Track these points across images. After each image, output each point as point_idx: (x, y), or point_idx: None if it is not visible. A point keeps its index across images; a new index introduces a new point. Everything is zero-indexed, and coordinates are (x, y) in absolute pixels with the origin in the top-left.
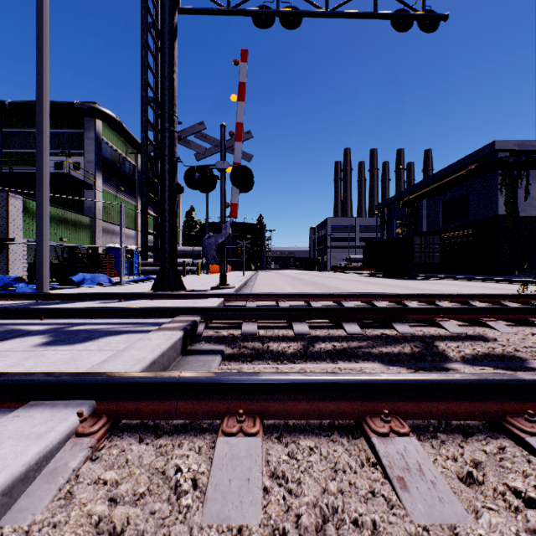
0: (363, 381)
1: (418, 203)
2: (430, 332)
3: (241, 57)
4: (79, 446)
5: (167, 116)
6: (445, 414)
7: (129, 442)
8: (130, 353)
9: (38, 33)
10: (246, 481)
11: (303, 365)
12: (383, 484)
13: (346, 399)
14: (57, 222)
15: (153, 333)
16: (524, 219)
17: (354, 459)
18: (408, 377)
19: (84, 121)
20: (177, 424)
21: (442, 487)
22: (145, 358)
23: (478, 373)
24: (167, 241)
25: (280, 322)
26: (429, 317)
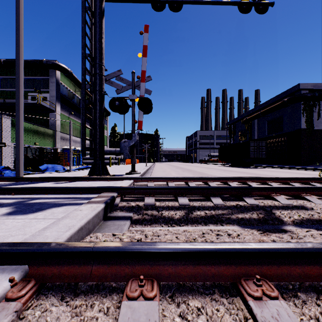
0: (237, 250)
1: (252, 121)
2: (269, 203)
3: (144, 29)
4: (6, 311)
5: (97, 66)
6: (302, 276)
7: (50, 303)
8: (64, 221)
9: (16, 13)
10: None
11: (186, 227)
12: None
13: (224, 264)
14: (32, 133)
15: (84, 205)
16: (317, 131)
17: (236, 321)
18: (271, 246)
19: (49, 71)
20: (91, 284)
21: None
22: (74, 226)
23: None
24: (97, 144)
25: (169, 196)
26: (266, 193)
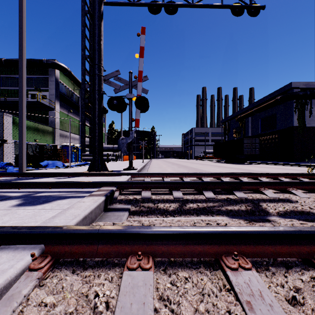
0: (220, 232)
1: (246, 119)
2: (257, 196)
3: (141, 31)
4: (30, 278)
5: (97, 66)
6: (273, 253)
7: (65, 274)
8: (70, 211)
9: (19, 17)
10: (142, 305)
11: (179, 218)
12: (236, 306)
13: (208, 244)
14: (32, 130)
15: (86, 198)
16: (309, 128)
17: (215, 286)
18: (249, 229)
19: (48, 70)
20: (97, 260)
21: (277, 308)
22: (79, 215)
23: (294, 226)
24: (97, 141)
25: (164, 191)
26: (255, 188)
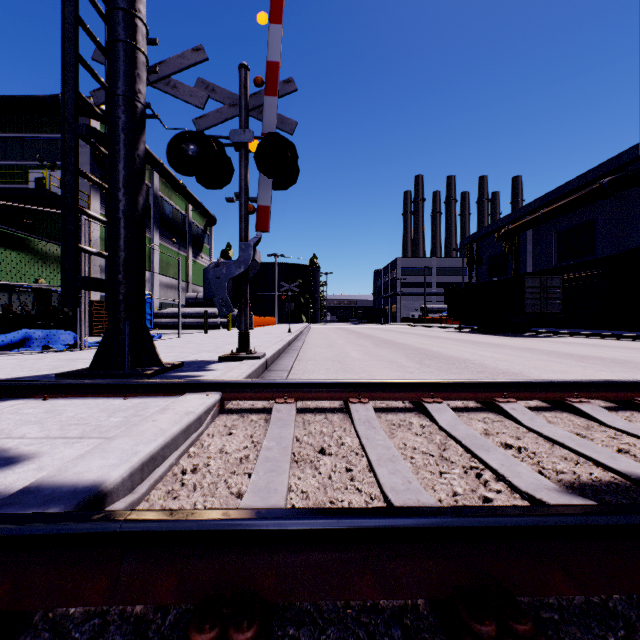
0: None
1: (520, 234)
2: None
3: None
4: None
5: (120, 16)
6: None
7: None
8: None
9: None
10: None
11: None
12: None
13: None
14: (30, 257)
15: None
16: None
17: None
18: None
19: None
20: None
21: None
22: None
23: None
24: (120, 268)
25: None
26: None
